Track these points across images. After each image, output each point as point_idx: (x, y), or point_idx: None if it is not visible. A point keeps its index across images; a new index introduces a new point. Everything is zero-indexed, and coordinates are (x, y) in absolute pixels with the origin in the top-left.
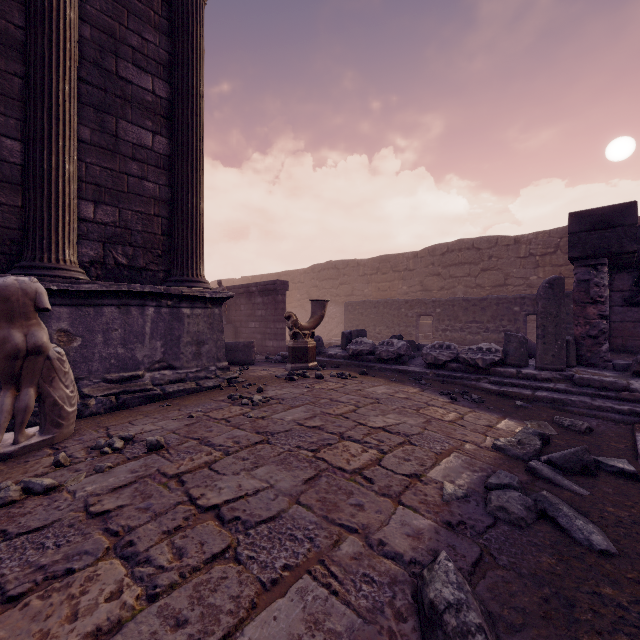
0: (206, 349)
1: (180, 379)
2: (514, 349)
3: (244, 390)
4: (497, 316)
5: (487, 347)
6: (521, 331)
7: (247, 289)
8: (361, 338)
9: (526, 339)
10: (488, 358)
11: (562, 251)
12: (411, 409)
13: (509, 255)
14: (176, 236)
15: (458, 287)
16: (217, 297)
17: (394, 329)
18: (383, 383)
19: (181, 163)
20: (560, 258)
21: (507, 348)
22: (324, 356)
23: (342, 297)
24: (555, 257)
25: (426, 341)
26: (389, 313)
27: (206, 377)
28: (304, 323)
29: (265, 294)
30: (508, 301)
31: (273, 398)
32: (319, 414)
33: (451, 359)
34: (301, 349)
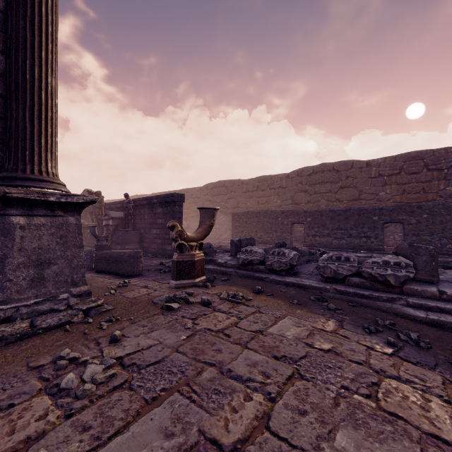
0: (53, 271)
1: (3, 318)
2: (424, 263)
3: (95, 334)
4: (359, 224)
5: (395, 261)
6: (379, 237)
7: (149, 201)
8: (250, 247)
9: (437, 251)
10: (402, 275)
11: (405, 172)
12: (363, 396)
13: (362, 175)
14: (8, 117)
15: (321, 201)
16: (69, 201)
17: (272, 234)
18: (286, 311)
19: (15, 17)
20: (404, 178)
21: (415, 261)
22: (214, 264)
23: (230, 209)
24: (400, 177)
25: (298, 244)
26: (268, 221)
27: (51, 310)
28: (191, 233)
29: (164, 205)
30: (368, 212)
31: (125, 364)
32: (194, 450)
33: (352, 273)
34: (187, 263)
